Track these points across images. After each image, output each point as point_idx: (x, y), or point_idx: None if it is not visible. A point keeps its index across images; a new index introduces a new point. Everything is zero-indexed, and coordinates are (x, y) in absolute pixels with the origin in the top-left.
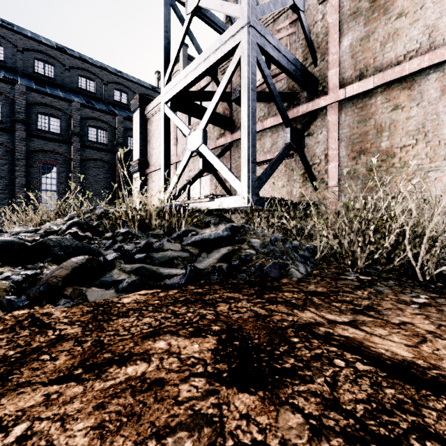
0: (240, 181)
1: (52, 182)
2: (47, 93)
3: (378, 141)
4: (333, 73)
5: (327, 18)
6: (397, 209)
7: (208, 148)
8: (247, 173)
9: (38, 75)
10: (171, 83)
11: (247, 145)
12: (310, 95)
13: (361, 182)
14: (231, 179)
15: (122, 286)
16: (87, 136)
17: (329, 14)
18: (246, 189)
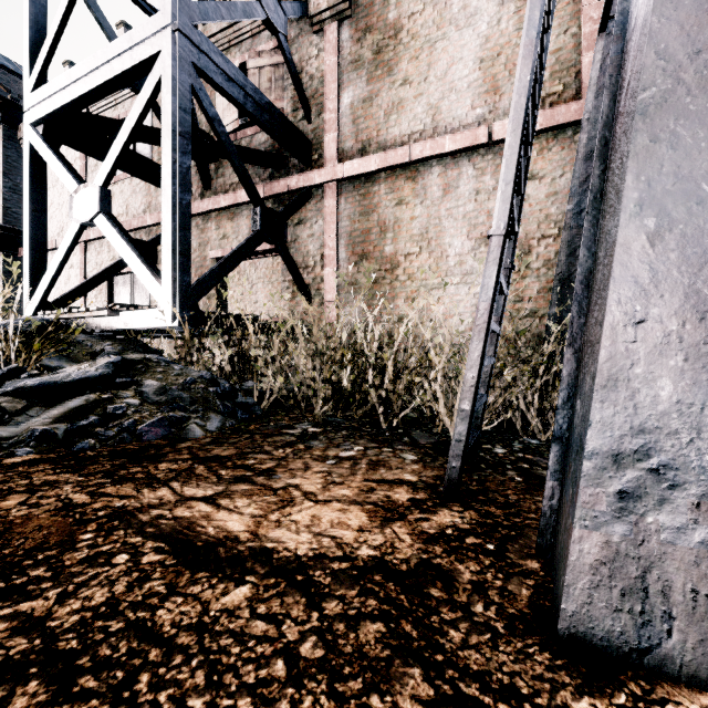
0: (162, 284)
1: None
2: None
3: (382, 244)
4: (331, 139)
5: (324, 57)
6: (343, 336)
7: (111, 222)
8: (170, 271)
9: None
10: (42, 89)
11: (171, 226)
12: (302, 163)
13: (363, 297)
14: (146, 279)
15: None
16: None
17: (326, 53)
18: (169, 299)
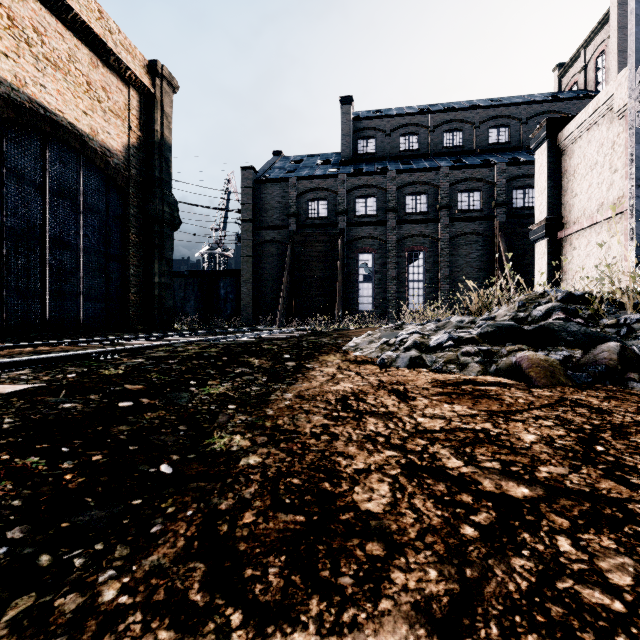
0: None
1: (419, 271)
2: (414, 169)
3: None
4: None
5: None
6: None
7: None
8: None
9: (403, 153)
10: None
11: None
12: None
13: None
14: None
15: None
16: (456, 205)
17: None
18: None
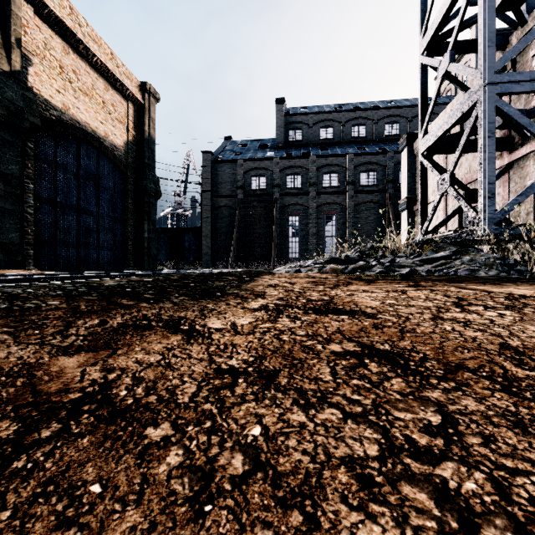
0: (478, 215)
1: (332, 229)
2: (329, 155)
3: None
4: None
5: None
6: None
7: (454, 189)
8: (482, 208)
9: (322, 141)
10: (425, 137)
11: (482, 185)
12: None
13: None
14: (470, 214)
15: (377, 271)
16: (359, 182)
17: None
18: (481, 221)
